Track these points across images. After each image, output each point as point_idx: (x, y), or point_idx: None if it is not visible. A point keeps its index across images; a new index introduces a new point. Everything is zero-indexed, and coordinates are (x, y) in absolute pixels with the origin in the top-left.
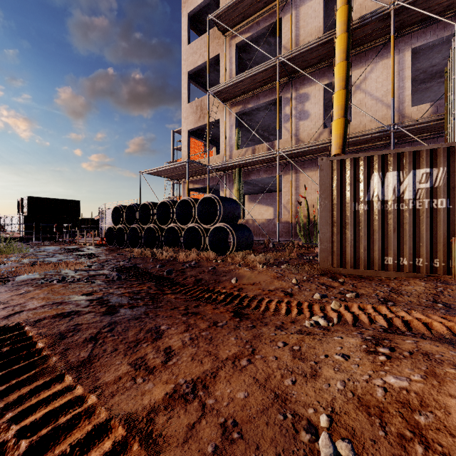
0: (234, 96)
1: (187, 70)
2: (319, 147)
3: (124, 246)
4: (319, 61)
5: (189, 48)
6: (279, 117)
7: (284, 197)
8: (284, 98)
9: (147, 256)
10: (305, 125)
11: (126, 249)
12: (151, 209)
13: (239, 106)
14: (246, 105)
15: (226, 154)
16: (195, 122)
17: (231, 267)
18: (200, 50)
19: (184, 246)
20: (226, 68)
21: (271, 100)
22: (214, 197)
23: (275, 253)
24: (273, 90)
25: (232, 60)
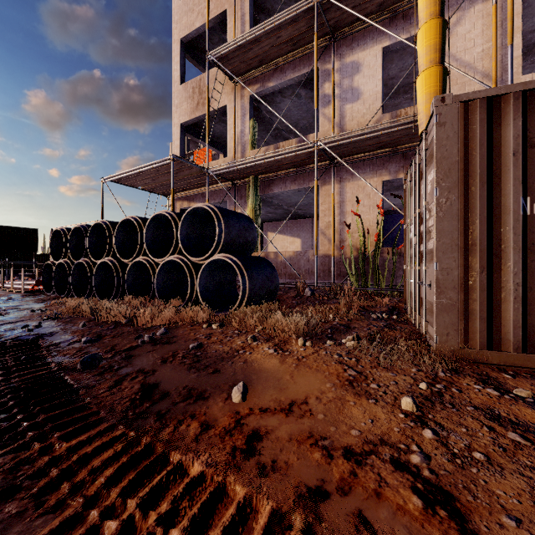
0: (247, 68)
1: (179, 36)
2: (380, 137)
3: (66, 294)
4: (377, 8)
5: (183, 4)
6: (312, 109)
7: (322, 218)
8: (322, 71)
9: (83, 315)
10: (354, 109)
11: (63, 299)
12: (107, 232)
13: (255, 85)
14: (266, 84)
15: (237, 156)
16: (191, 111)
17: (235, 343)
18: (198, 7)
19: (158, 295)
20: (237, 31)
21: (303, 74)
22: (209, 208)
23: (320, 308)
24: (306, 60)
25: (245, 17)
